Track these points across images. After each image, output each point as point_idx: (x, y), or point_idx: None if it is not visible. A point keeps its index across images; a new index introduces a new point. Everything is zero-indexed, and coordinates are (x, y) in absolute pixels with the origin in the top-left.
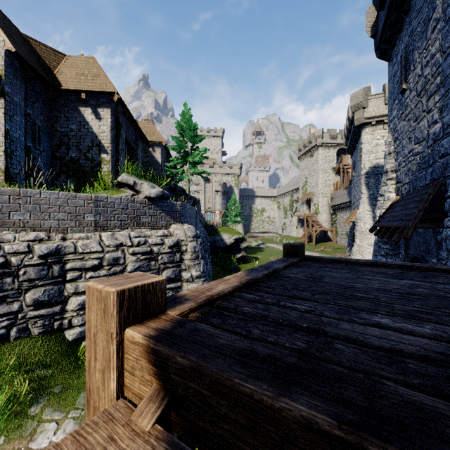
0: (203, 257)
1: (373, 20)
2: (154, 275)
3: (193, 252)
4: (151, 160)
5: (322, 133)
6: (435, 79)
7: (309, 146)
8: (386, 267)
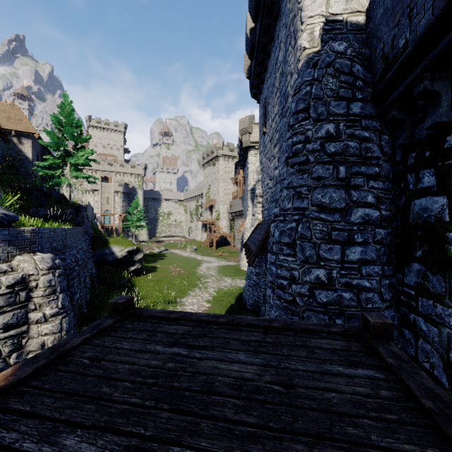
0: (64, 290)
1: (248, 64)
2: None
3: (47, 286)
4: (16, 154)
5: (222, 145)
6: (276, 134)
7: (211, 156)
8: (188, 321)
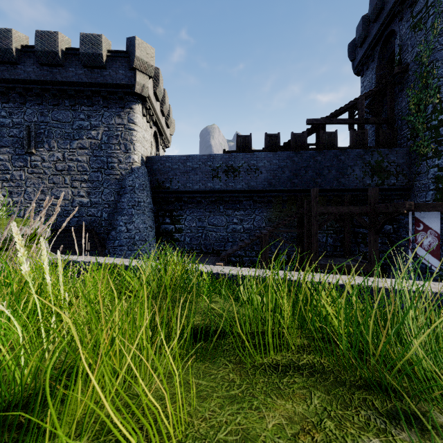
0: None
1: None
2: (217, 263)
3: None
4: None
5: None
6: (83, 175)
7: None
8: None
